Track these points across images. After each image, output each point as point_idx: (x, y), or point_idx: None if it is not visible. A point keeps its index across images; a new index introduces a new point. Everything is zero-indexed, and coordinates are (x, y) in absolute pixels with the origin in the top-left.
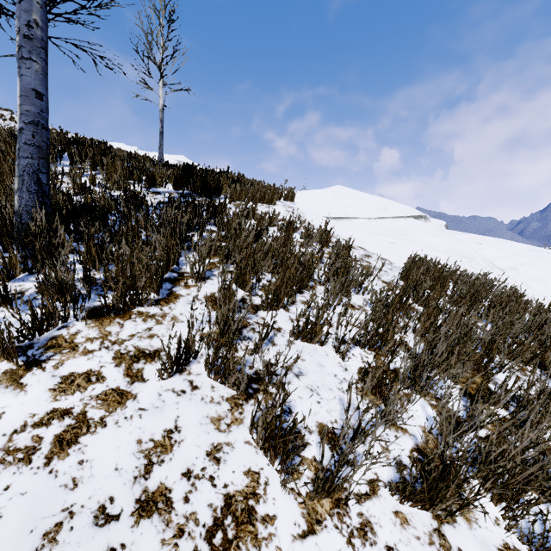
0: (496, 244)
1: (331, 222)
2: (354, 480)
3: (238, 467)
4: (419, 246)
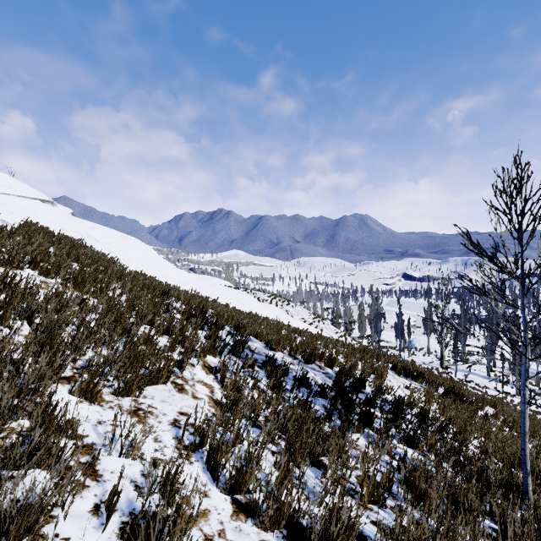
0: (103, 230)
1: None
2: None
3: None
4: (38, 219)
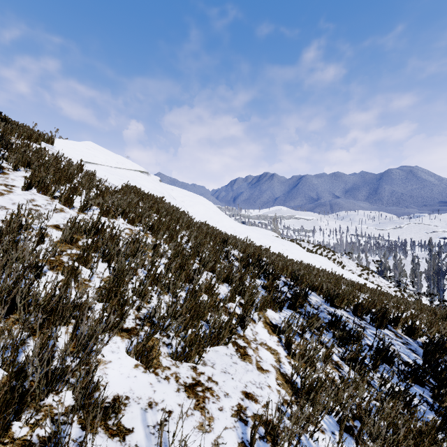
0: (179, 191)
1: (84, 164)
2: (89, 207)
3: (57, 206)
4: (136, 183)
